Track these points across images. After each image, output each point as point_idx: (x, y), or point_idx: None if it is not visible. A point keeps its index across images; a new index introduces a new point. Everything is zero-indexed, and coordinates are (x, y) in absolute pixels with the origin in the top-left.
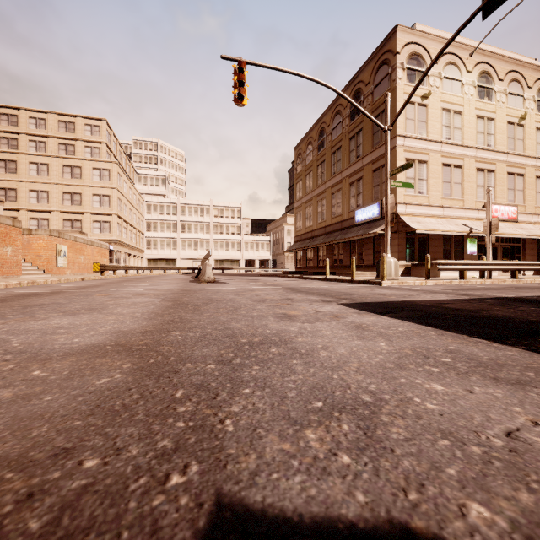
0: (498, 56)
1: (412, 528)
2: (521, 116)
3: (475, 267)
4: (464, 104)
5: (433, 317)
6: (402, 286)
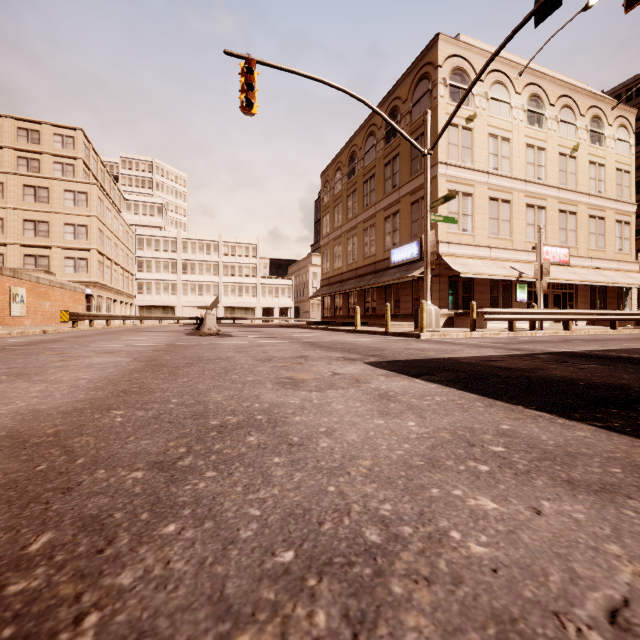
0: (549, 77)
1: None
2: (574, 146)
3: (525, 317)
4: (513, 130)
5: (479, 380)
6: (444, 339)
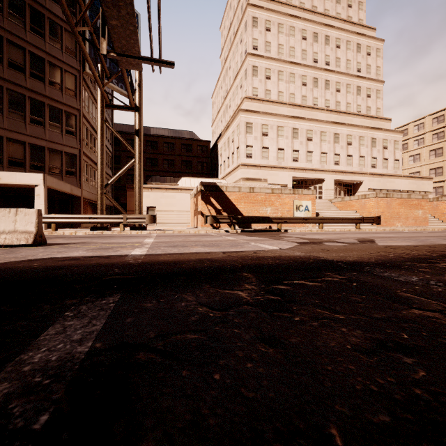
0: None
1: (374, 239)
2: None
3: None
4: None
5: None
6: None
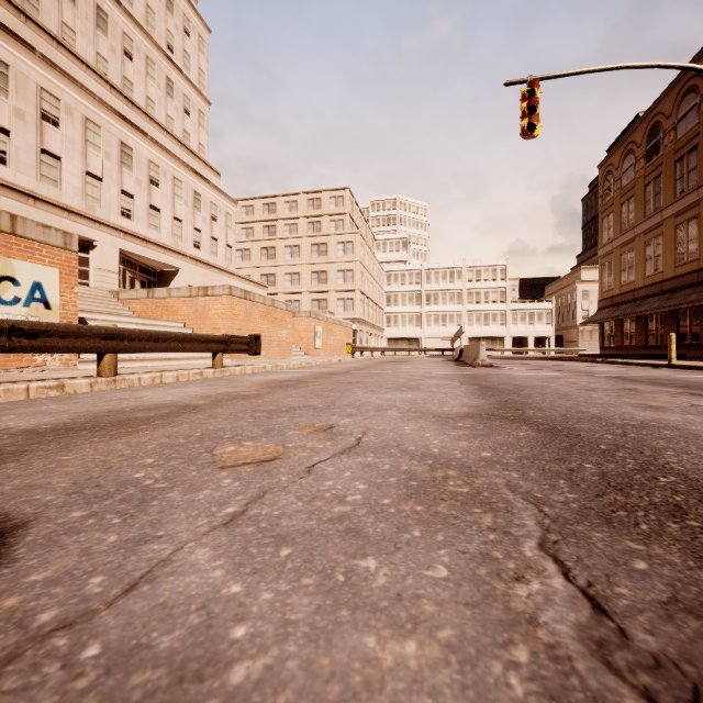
0: None
1: None
2: None
3: None
4: None
5: None
6: None
